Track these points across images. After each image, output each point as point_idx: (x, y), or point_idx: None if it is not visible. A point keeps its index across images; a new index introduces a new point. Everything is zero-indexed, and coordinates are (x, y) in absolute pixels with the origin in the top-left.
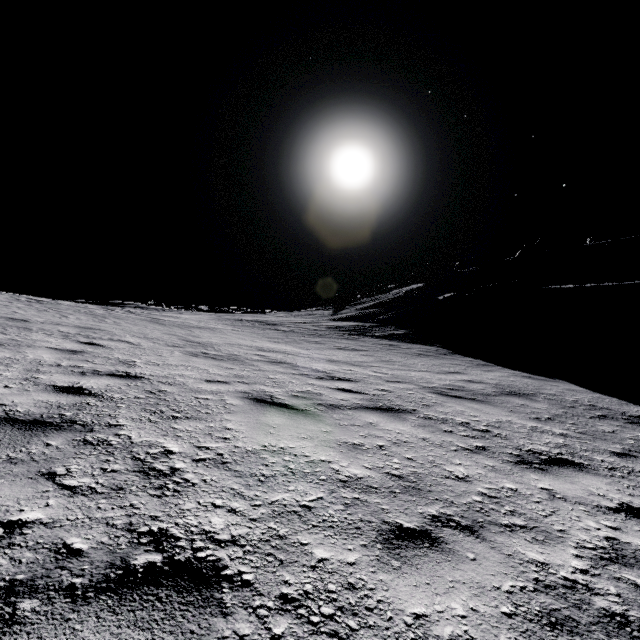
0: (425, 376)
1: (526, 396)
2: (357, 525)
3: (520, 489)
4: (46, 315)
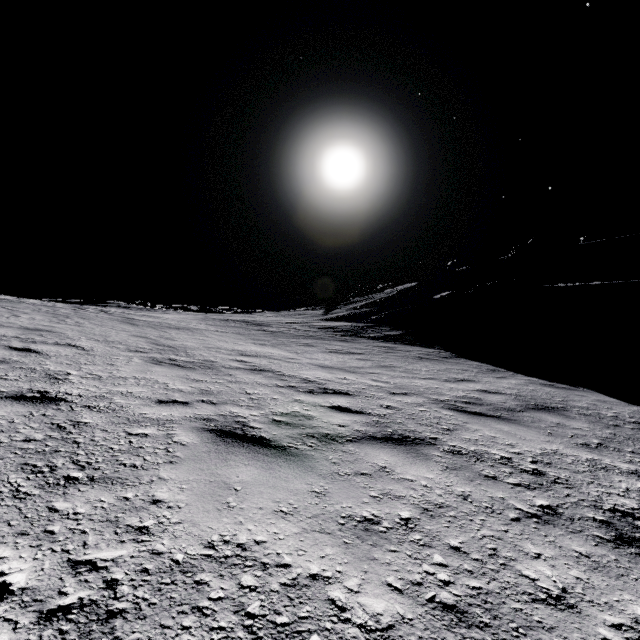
0: (433, 385)
1: (557, 411)
2: None
3: None
4: None
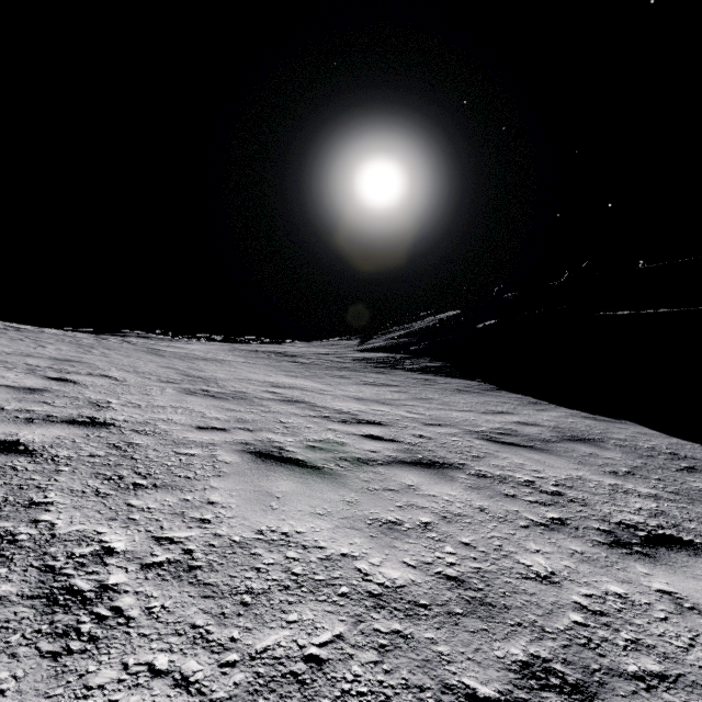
0: (469, 417)
1: (592, 442)
2: (401, 700)
3: (631, 594)
4: (18, 345)
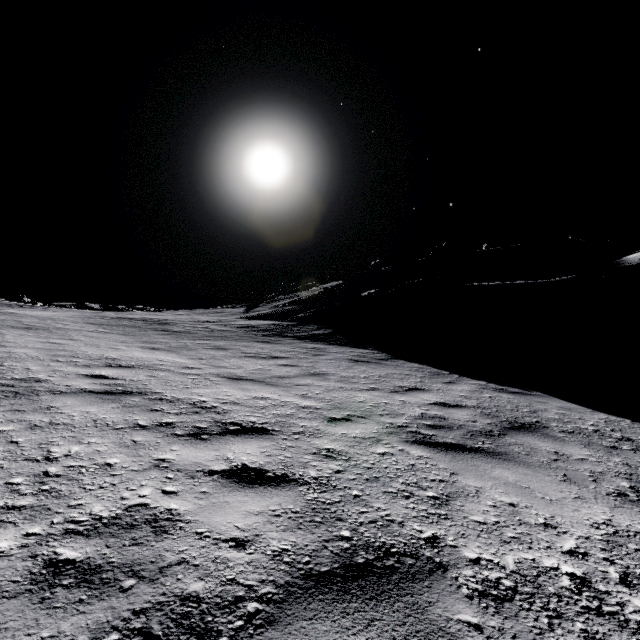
0: (380, 400)
1: (537, 429)
2: None
3: None
4: None
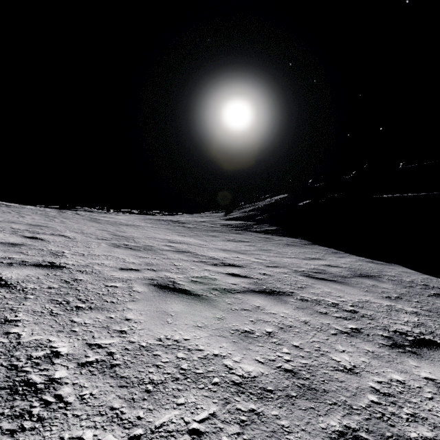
0: (295, 262)
1: (374, 277)
2: None
3: (407, 381)
4: (7, 215)
